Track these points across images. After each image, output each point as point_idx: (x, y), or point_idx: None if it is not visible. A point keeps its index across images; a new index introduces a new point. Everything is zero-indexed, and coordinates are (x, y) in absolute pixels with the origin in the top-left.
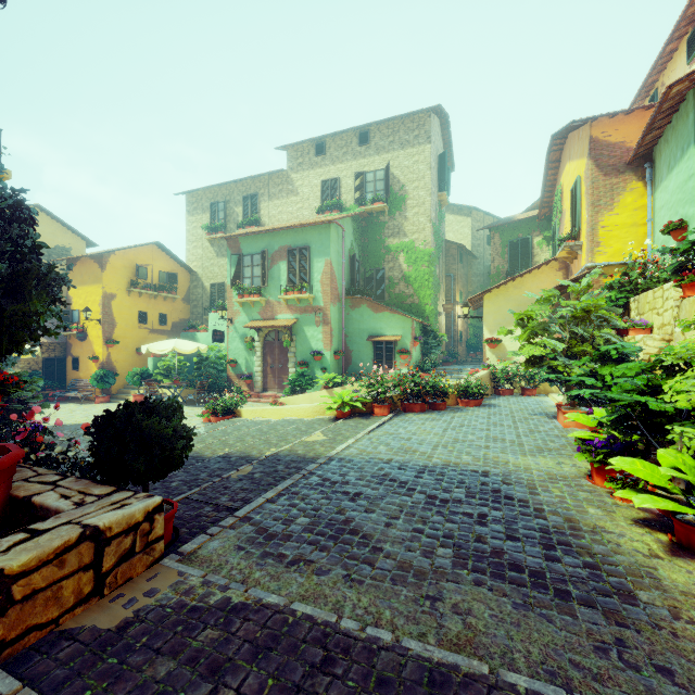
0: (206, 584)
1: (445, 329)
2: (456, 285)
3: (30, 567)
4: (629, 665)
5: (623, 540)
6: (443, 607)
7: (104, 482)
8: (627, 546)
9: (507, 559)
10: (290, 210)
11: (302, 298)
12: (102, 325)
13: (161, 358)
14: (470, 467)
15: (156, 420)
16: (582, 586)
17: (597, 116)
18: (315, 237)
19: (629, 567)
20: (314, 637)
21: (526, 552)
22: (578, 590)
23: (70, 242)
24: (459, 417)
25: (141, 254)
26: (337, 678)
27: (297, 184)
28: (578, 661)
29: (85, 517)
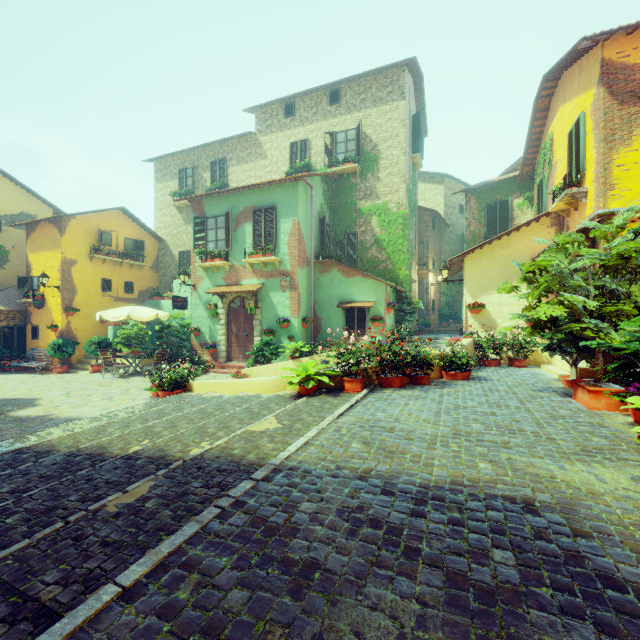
0: None
1: (418, 298)
2: (429, 252)
3: None
4: None
5: None
6: None
7: None
8: None
9: None
10: (258, 174)
11: (268, 261)
12: (61, 292)
13: (122, 327)
14: (499, 488)
15: None
16: None
17: (615, 30)
18: (282, 196)
19: None
20: None
21: None
22: None
23: (35, 209)
24: (449, 394)
25: (105, 220)
26: None
27: (265, 147)
28: None
29: None
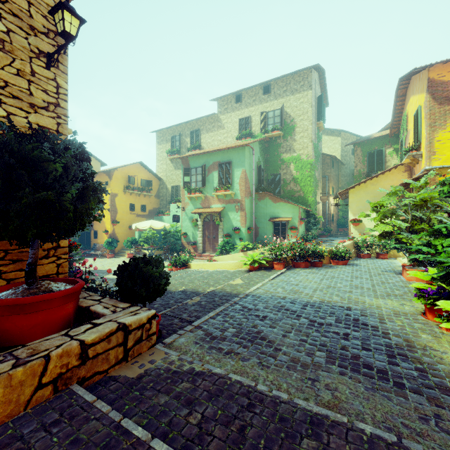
0: (181, 360)
1: (322, 213)
2: (330, 183)
3: (96, 341)
4: (442, 429)
5: (446, 356)
6: (319, 385)
7: (124, 301)
8: (448, 360)
9: (362, 361)
10: (219, 138)
11: (227, 194)
12: (110, 212)
13: (143, 232)
14: (338, 304)
15: (150, 268)
16: (413, 381)
17: (433, 64)
18: (235, 155)
19: (448, 372)
20: (242, 392)
21: (375, 358)
22: (410, 383)
23: (92, 164)
24: (331, 272)
25: (131, 169)
26: (256, 414)
27: (223, 121)
28: (407, 424)
29: (118, 318)
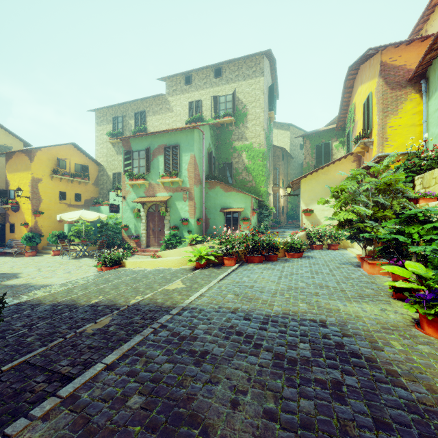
0: None
1: (273, 205)
2: (280, 175)
3: None
4: None
5: None
6: None
7: None
8: None
9: None
10: (167, 122)
11: (174, 181)
12: (31, 200)
13: (74, 224)
14: (308, 316)
15: None
16: None
17: (387, 45)
18: (183, 138)
19: None
20: None
21: None
22: None
23: (11, 143)
24: (288, 266)
25: (61, 151)
26: None
27: (172, 104)
28: None
29: None
